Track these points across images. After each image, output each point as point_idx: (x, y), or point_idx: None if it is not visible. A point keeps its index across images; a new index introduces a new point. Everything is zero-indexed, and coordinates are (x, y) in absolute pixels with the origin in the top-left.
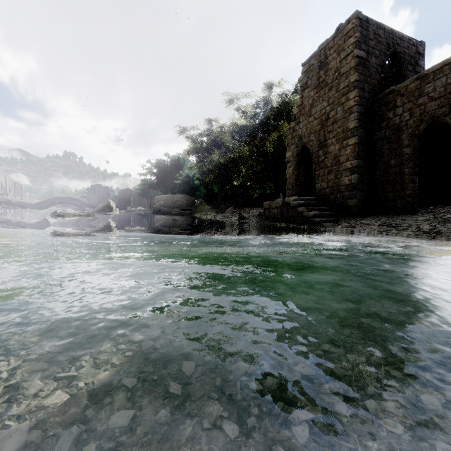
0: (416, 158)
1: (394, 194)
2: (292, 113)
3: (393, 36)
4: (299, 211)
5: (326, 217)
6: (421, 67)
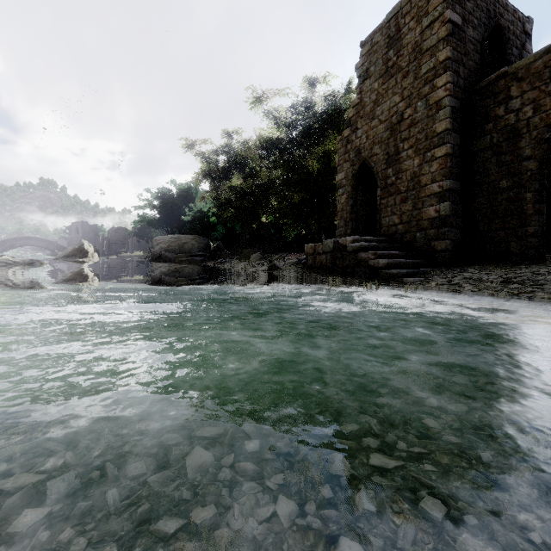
0: (544, 176)
1: (507, 233)
2: (342, 122)
3: (495, 1)
4: (362, 257)
5: (404, 267)
6: (529, 53)
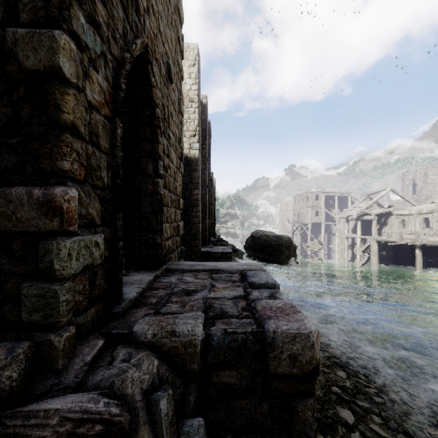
0: None
1: None
2: None
3: None
4: None
5: None
6: None
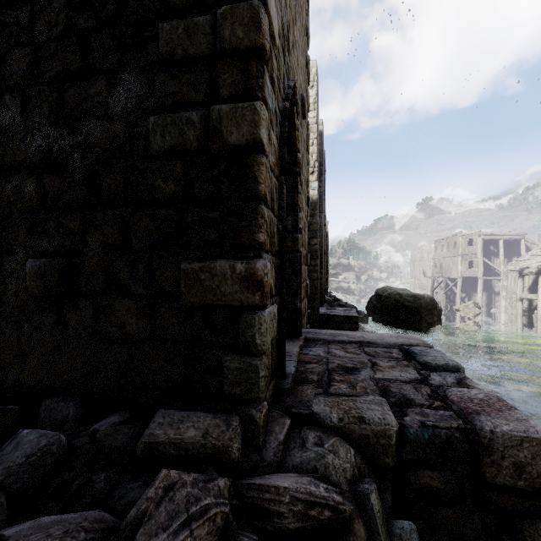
0: None
1: None
2: None
3: None
4: None
5: None
6: None
